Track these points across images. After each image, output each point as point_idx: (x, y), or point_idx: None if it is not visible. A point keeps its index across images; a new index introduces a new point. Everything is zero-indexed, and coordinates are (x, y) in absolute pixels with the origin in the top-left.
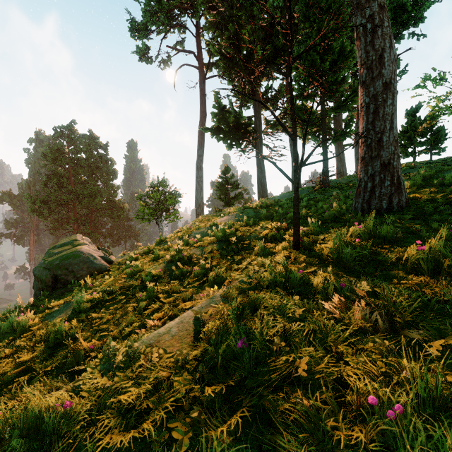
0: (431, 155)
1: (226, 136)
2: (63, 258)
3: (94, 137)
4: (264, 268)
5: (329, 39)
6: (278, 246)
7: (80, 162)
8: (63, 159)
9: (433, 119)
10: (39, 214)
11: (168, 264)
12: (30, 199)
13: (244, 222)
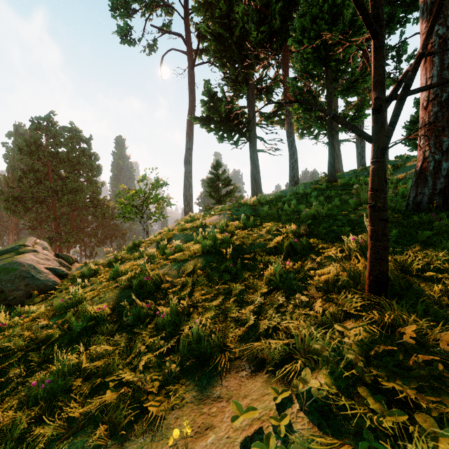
0: None
1: (217, 127)
2: None
3: (77, 130)
4: (327, 366)
5: (338, 7)
6: (306, 266)
7: (59, 157)
8: (41, 153)
9: None
10: (14, 212)
11: (123, 292)
12: (3, 196)
13: (242, 223)
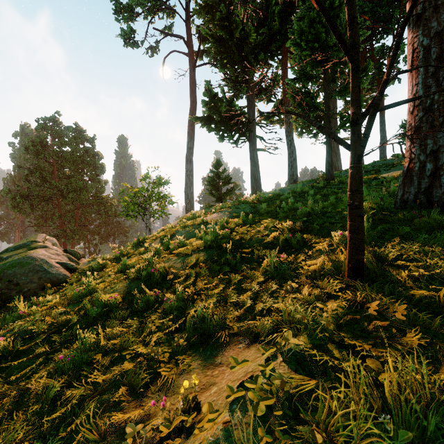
0: None
1: (217, 127)
2: (6, 267)
3: (81, 130)
4: (307, 332)
5: (335, 11)
6: (299, 259)
7: (64, 156)
8: (46, 153)
9: None
10: (21, 210)
11: (132, 283)
12: (10, 194)
13: (241, 220)
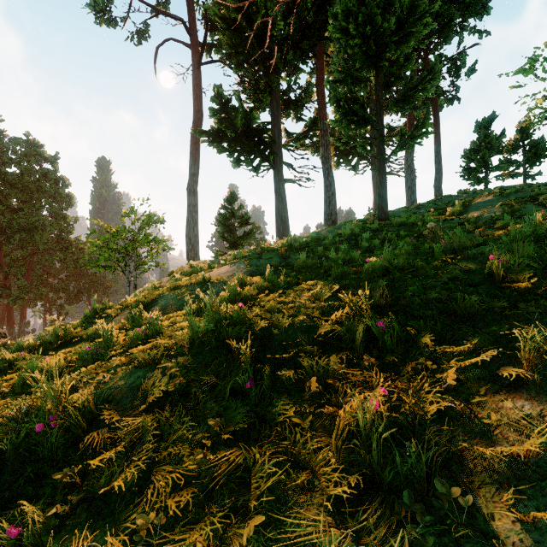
0: (524, 179)
1: (231, 146)
2: None
3: (36, 144)
4: None
5: None
6: (427, 398)
7: (9, 180)
8: None
9: (531, 125)
10: None
11: None
12: None
13: (267, 281)
